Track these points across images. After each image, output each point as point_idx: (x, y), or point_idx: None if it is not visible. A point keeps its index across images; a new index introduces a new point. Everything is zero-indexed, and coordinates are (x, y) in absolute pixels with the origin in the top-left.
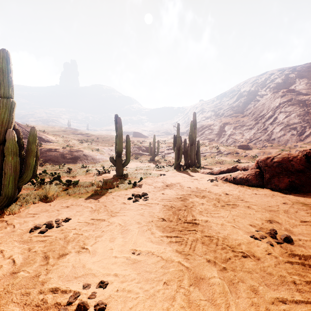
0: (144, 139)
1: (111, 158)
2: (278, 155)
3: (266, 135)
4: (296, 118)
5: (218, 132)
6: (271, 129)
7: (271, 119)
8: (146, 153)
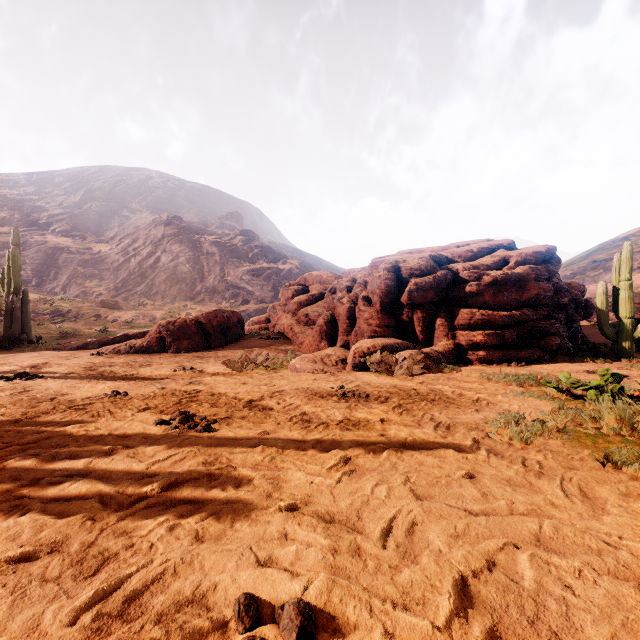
0: None
1: None
2: (178, 319)
3: (145, 285)
4: (185, 265)
5: (40, 266)
6: (152, 276)
7: (152, 259)
8: None
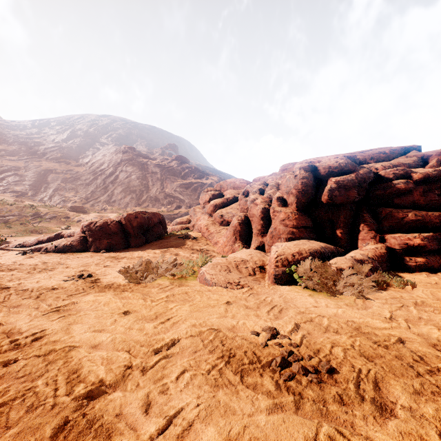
0: None
1: None
2: (100, 220)
3: (107, 195)
4: (136, 181)
5: (35, 182)
6: (112, 189)
7: (113, 177)
8: None
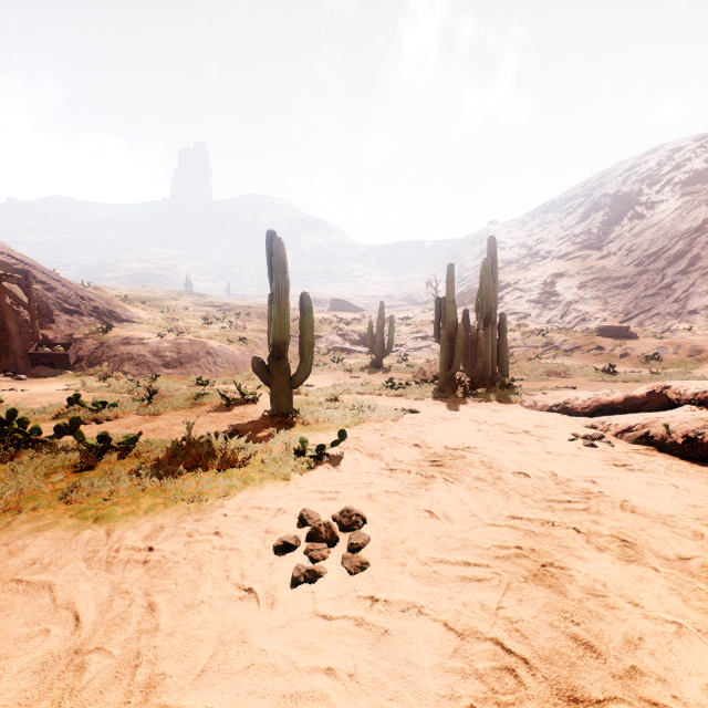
0: (357, 315)
1: (255, 362)
2: None
3: (671, 301)
4: None
5: (539, 296)
6: (684, 286)
7: (684, 261)
8: (361, 348)
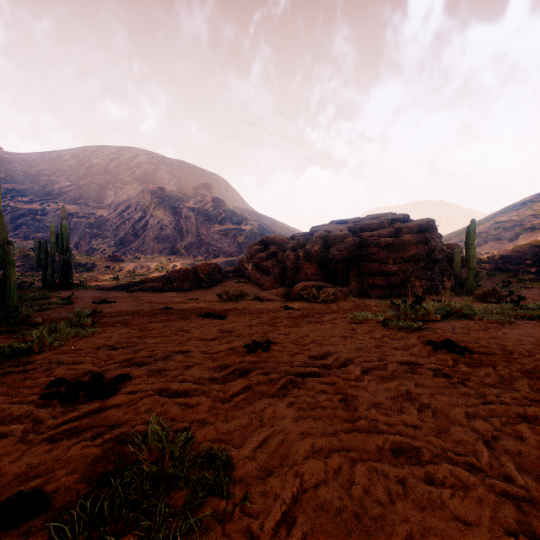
0: None
1: None
2: (182, 269)
3: (138, 243)
4: (169, 227)
5: (57, 228)
6: (143, 235)
7: (143, 222)
8: None
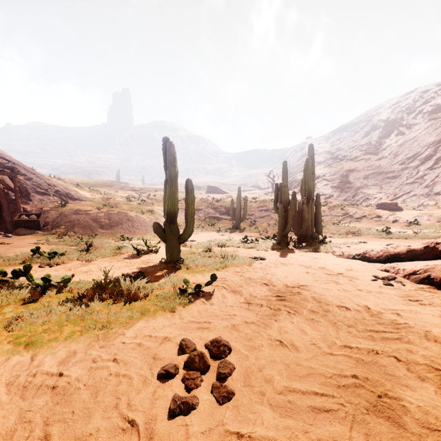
0: (223, 196)
1: (155, 226)
2: None
3: (423, 187)
4: None
5: (338, 184)
6: (431, 177)
7: (431, 161)
8: (226, 216)
